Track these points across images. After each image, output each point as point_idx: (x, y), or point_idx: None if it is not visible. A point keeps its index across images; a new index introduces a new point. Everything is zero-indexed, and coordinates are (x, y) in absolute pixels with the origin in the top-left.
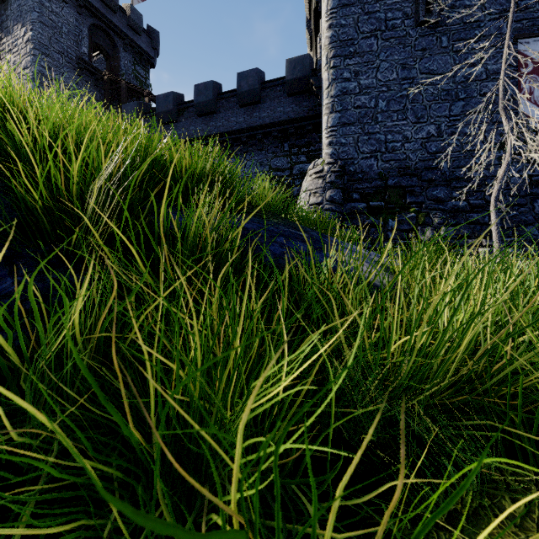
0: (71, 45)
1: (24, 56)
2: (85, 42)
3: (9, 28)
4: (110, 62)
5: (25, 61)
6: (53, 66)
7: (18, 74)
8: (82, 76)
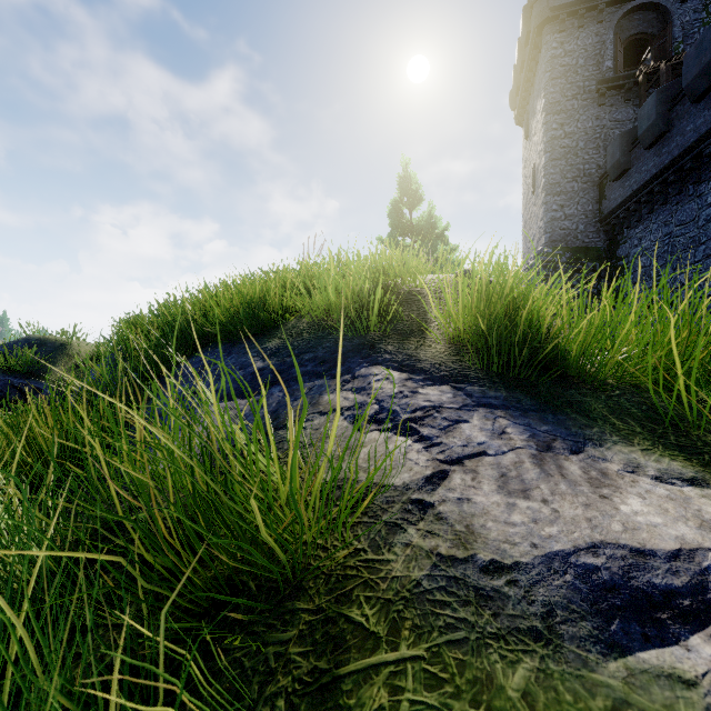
0: (588, 75)
1: (540, 132)
2: (608, 53)
3: (534, 109)
4: (655, 45)
5: (540, 135)
6: (566, 120)
7: (537, 154)
8: (605, 102)
